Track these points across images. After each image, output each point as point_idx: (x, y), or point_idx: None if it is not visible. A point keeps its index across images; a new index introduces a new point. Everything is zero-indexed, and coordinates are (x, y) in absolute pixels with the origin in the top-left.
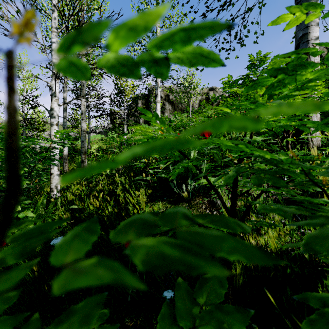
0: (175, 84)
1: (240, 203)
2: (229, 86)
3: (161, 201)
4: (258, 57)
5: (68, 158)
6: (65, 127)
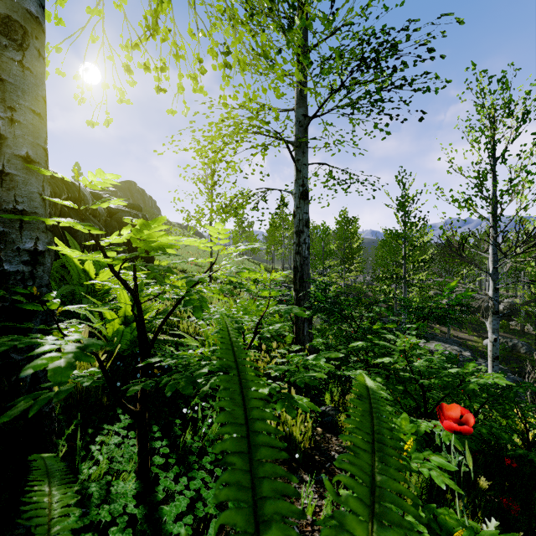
0: None
1: None
2: None
3: None
4: None
5: None
6: None
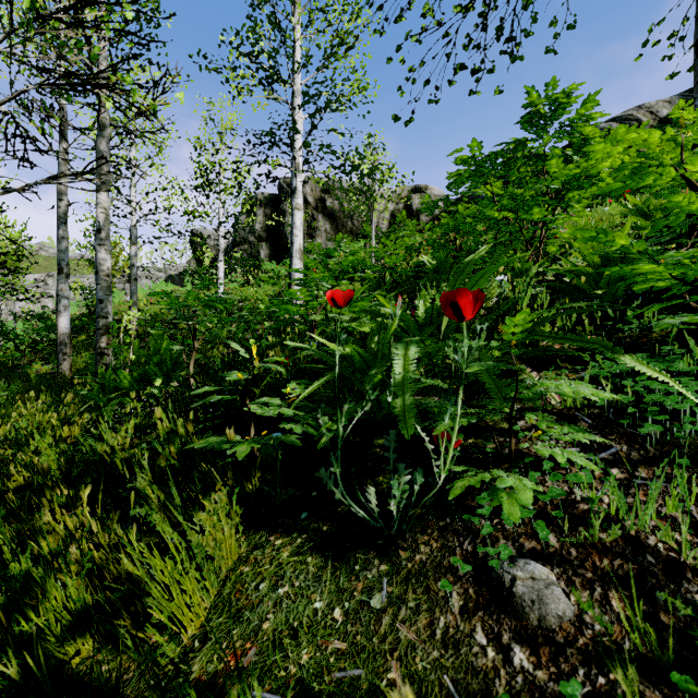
0: (339, 166)
1: (623, 603)
2: (473, 170)
3: (289, 529)
4: (551, 96)
5: (70, 342)
6: (61, 263)
